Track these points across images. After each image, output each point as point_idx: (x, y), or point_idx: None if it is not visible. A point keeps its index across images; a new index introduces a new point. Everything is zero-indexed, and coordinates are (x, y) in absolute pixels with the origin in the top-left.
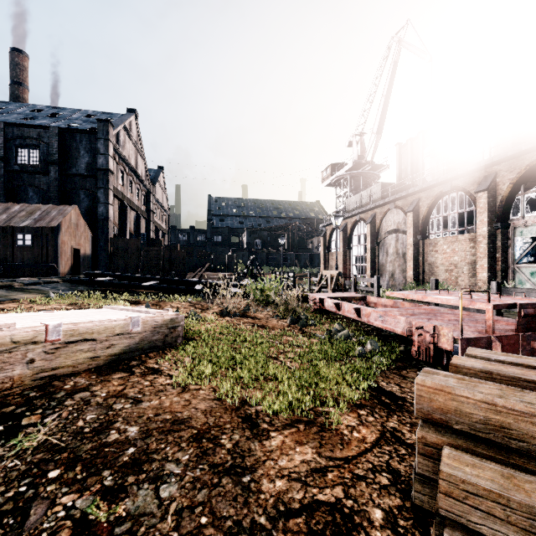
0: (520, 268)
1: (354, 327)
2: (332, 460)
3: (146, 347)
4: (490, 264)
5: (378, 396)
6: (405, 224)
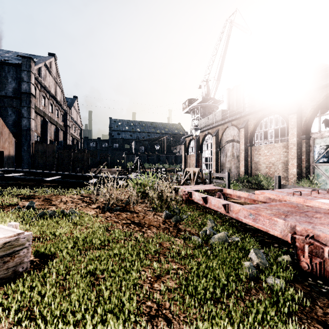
0: (318, 166)
1: (221, 220)
2: None
3: None
4: (298, 163)
5: None
6: (238, 136)
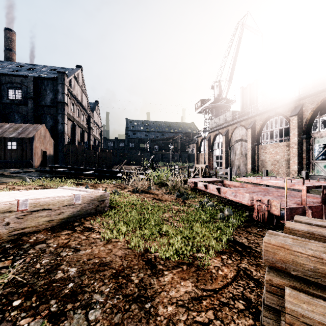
0: (317, 163)
1: (216, 200)
2: (205, 291)
3: (85, 213)
4: (299, 160)
5: (234, 246)
6: (246, 136)
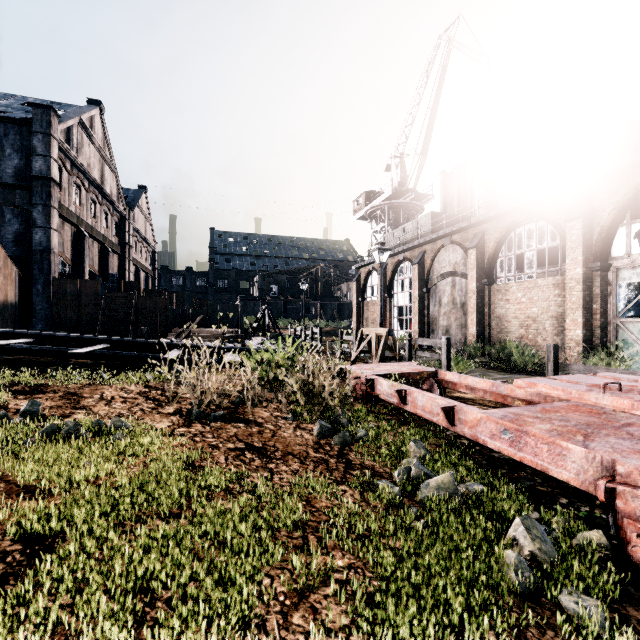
0: (625, 323)
1: (437, 439)
2: None
3: None
4: (585, 318)
5: None
6: (465, 264)
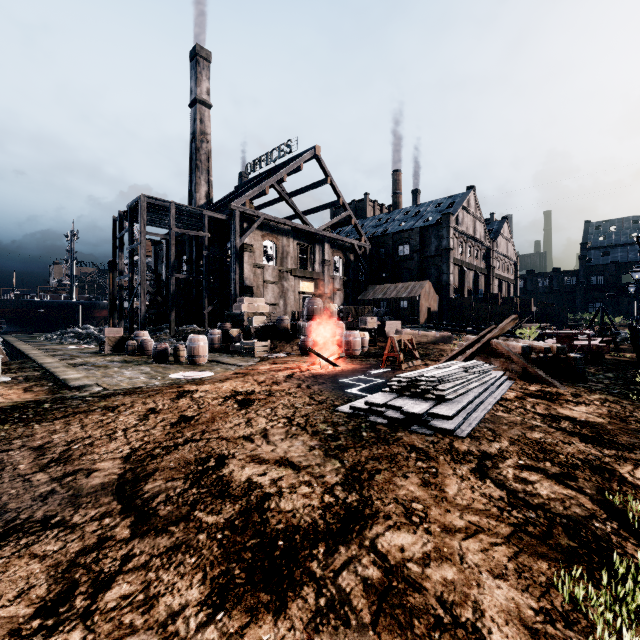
0: None
1: None
2: None
3: (440, 341)
4: None
5: None
6: None
